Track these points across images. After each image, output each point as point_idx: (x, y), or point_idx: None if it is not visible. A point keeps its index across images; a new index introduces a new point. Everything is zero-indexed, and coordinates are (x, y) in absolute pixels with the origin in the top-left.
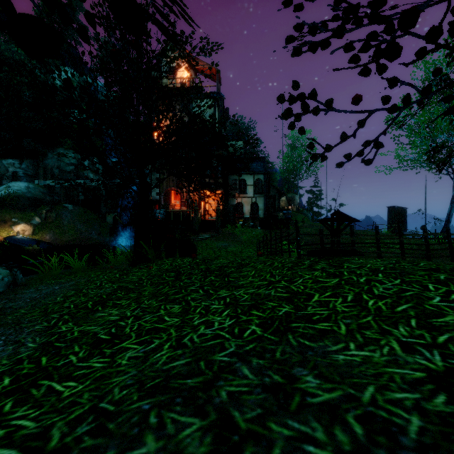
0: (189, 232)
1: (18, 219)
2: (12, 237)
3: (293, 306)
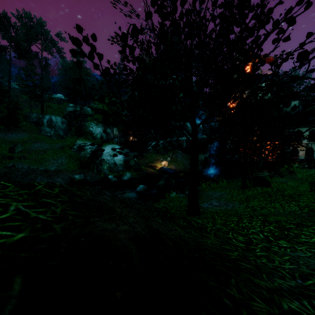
0: (255, 169)
1: (162, 158)
2: (163, 167)
3: None
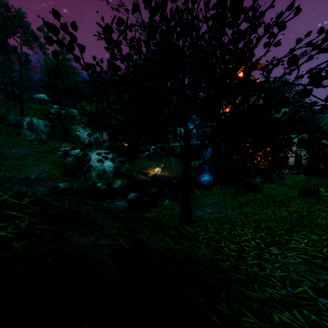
0: (248, 176)
1: (155, 165)
2: (156, 174)
3: (308, 213)
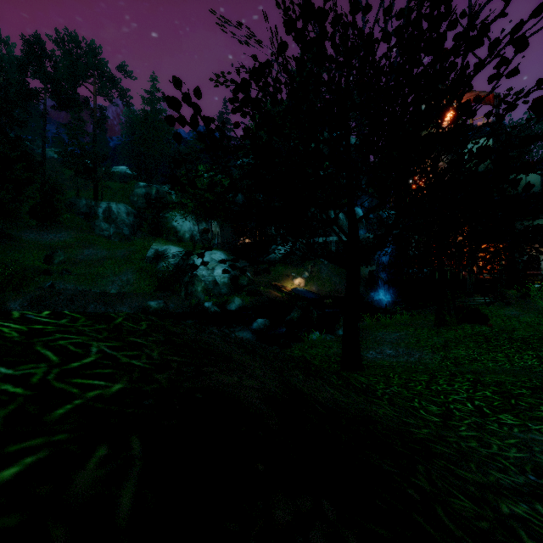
0: (460, 293)
1: (295, 274)
2: (296, 288)
3: None
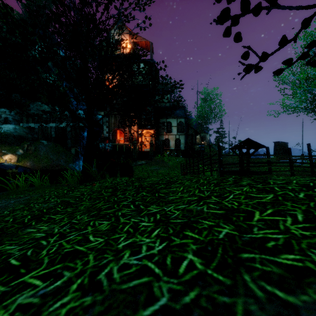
0: (130, 159)
1: (6, 151)
2: (1, 163)
3: (234, 227)
